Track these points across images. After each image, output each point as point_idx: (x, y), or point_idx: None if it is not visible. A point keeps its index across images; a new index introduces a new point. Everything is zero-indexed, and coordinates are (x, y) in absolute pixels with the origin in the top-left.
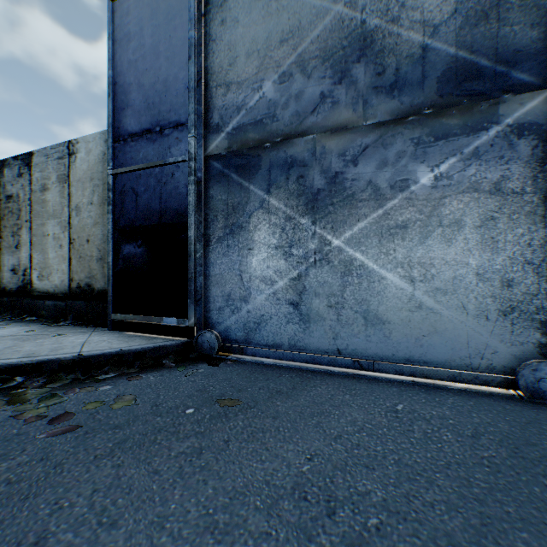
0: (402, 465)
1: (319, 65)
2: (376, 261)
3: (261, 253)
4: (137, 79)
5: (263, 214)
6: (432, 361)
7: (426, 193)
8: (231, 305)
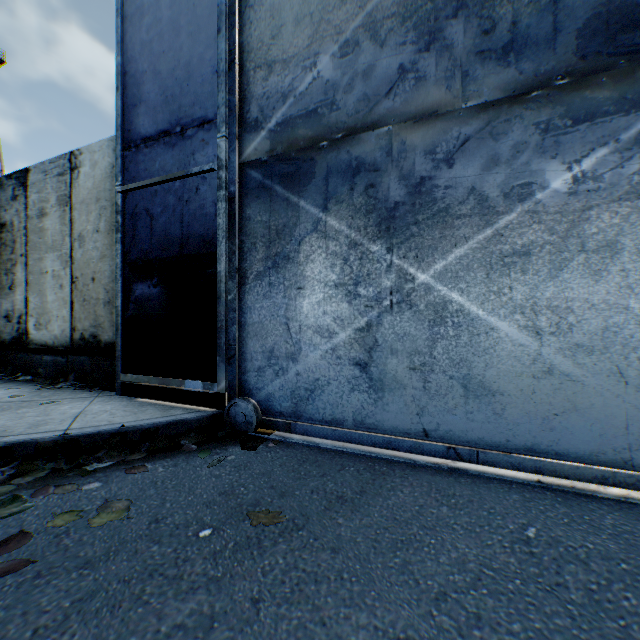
0: None
1: (397, 26)
2: (482, 303)
3: (316, 293)
4: (152, 65)
5: (318, 239)
6: (568, 452)
7: (559, 203)
8: (274, 365)
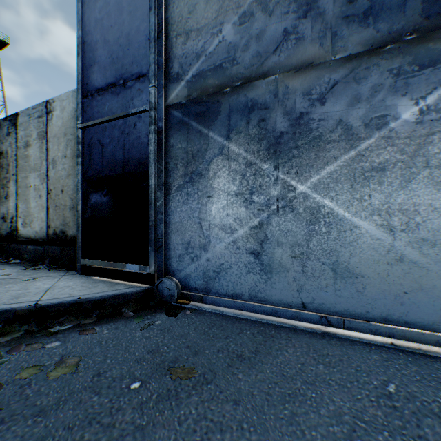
0: None
1: (282, 0)
2: (347, 207)
3: (221, 200)
4: (103, 36)
5: (223, 160)
6: (415, 321)
7: (408, 130)
8: (190, 253)
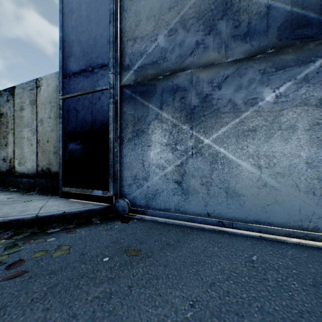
0: (264, 313)
1: (195, 23)
2: (234, 153)
3: (156, 148)
4: (77, 37)
5: (158, 122)
6: (273, 222)
7: (269, 107)
8: (136, 182)
